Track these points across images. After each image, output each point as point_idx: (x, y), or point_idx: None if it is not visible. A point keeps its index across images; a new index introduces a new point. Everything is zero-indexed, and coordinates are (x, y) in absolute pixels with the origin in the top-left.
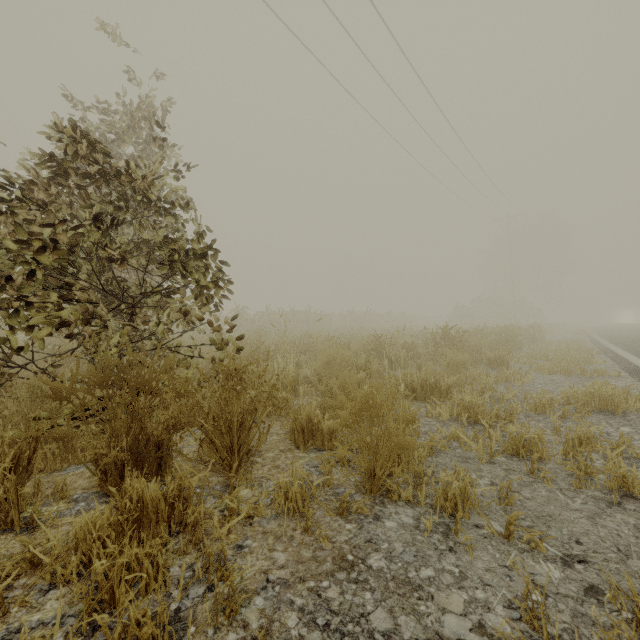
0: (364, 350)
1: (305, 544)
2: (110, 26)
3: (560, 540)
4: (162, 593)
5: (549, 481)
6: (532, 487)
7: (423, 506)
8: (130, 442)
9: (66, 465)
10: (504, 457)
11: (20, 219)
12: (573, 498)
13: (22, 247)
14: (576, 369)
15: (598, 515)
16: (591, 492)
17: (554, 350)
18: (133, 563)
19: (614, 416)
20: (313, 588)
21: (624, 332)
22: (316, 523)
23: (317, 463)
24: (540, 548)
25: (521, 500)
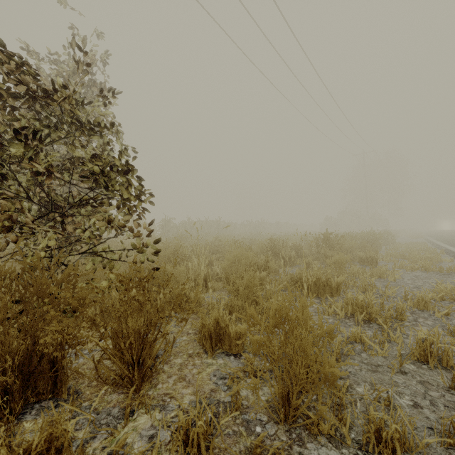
0: (262, 251)
1: None
2: None
3: None
4: None
5: None
6: None
7: (349, 446)
8: (20, 360)
9: None
10: (412, 364)
11: None
12: None
13: None
14: (434, 267)
15: None
16: None
17: (406, 250)
18: None
19: None
20: None
21: (451, 236)
22: None
23: (224, 373)
24: None
25: None
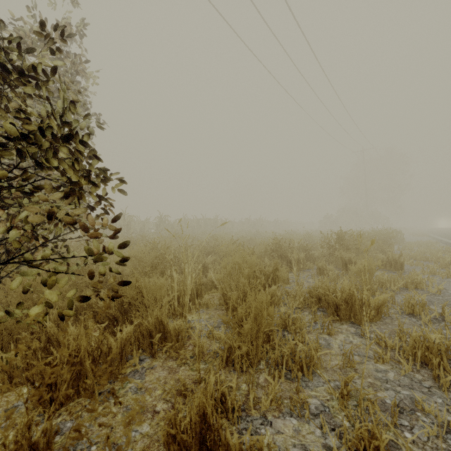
0: (265, 253)
1: None
2: None
3: None
4: None
5: None
6: None
7: None
8: None
9: None
10: None
11: None
12: None
13: None
14: None
15: None
16: None
17: (424, 251)
18: None
19: None
20: None
21: None
22: None
23: None
24: None
25: None
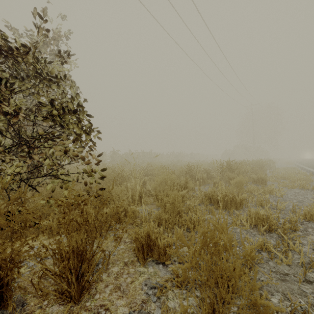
0: (182, 174)
1: None
2: None
3: None
4: None
5: None
6: None
7: None
8: None
9: None
10: None
11: None
12: None
13: None
14: (308, 185)
15: None
16: None
17: (285, 173)
18: None
19: None
20: None
21: None
22: None
23: (154, 282)
24: None
25: None
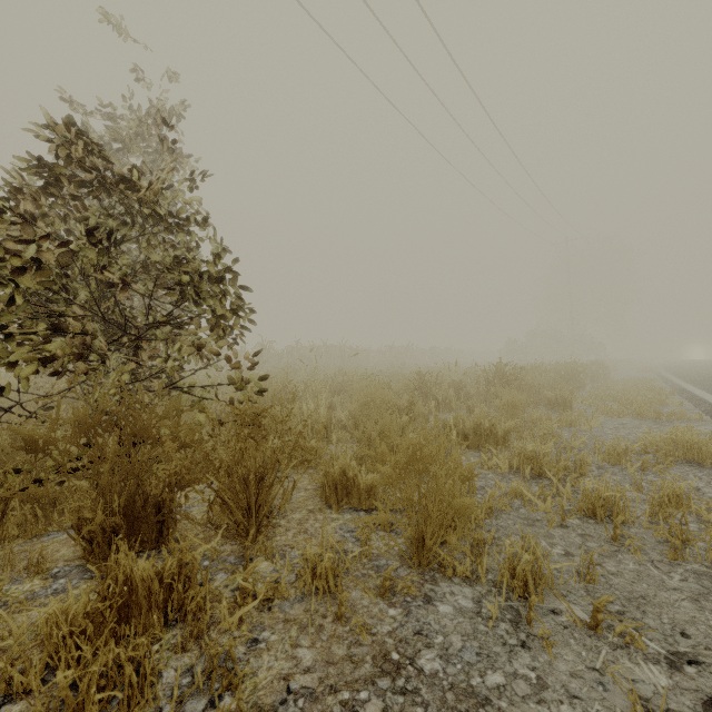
0: (406, 390)
1: (337, 637)
2: (115, 17)
3: (661, 631)
4: (149, 709)
5: (637, 551)
6: (616, 558)
7: (484, 584)
8: (124, 503)
9: (51, 528)
10: (578, 519)
11: (5, 236)
12: (669, 573)
13: (3, 268)
14: (650, 411)
15: (703, 596)
16: (690, 565)
17: (621, 390)
18: (110, 671)
19: (702, 467)
20: (347, 702)
21: (697, 369)
22: (351, 607)
23: (353, 527)
24: (638, 643)
25: (605, 576)
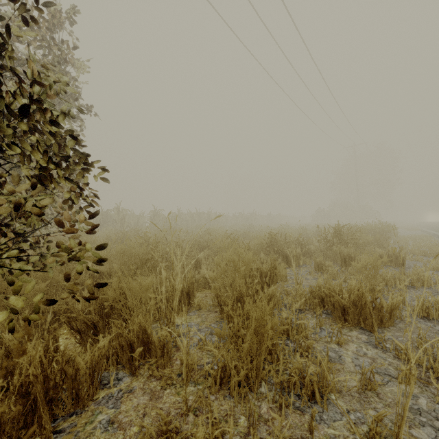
0: (260, 247)
1: None
2: None
3: None
4: None
5: None
6: None
7: None
8: None
9: None
10: None
11: None
12: None
13: None
14: None
15: None
16: None
17: (420, 245)
18: None
19: None
20: None
21: None
22: None
23: None
24: None
25: None
